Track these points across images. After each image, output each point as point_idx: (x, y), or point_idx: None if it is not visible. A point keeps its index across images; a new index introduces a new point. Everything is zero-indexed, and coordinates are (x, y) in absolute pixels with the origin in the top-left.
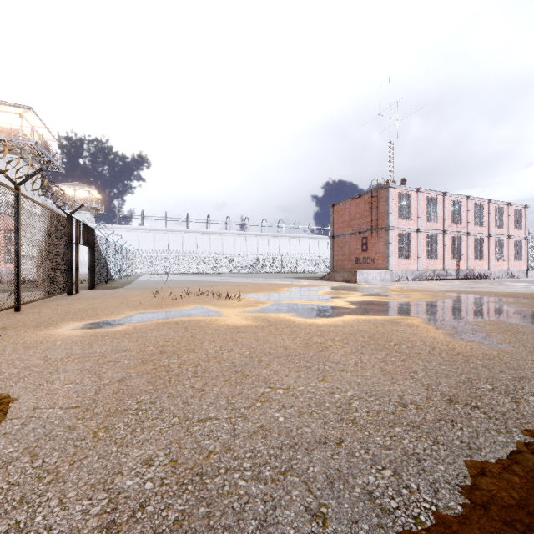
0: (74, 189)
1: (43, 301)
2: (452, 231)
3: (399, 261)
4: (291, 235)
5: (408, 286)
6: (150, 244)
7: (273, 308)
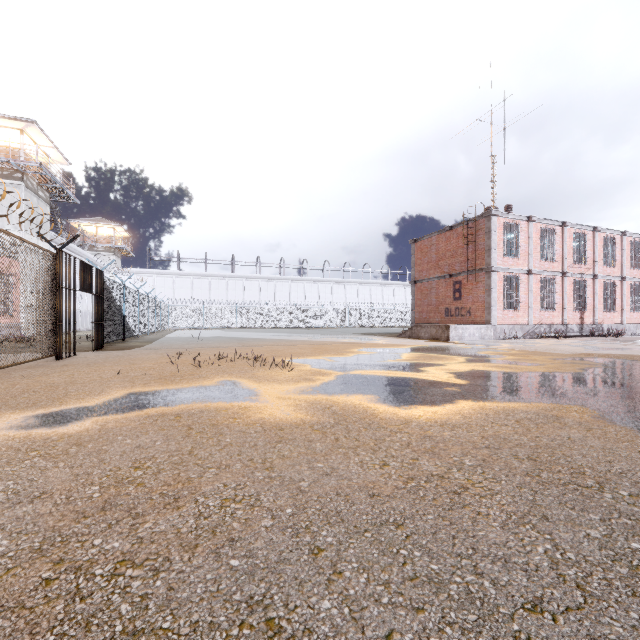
0: (96, 226)
1: (12, 370)
2: (574, 273)
3: (504, 313)
4: (360, 281)
5: (522, 347)
6: (187, 292)
7: (339, 384)
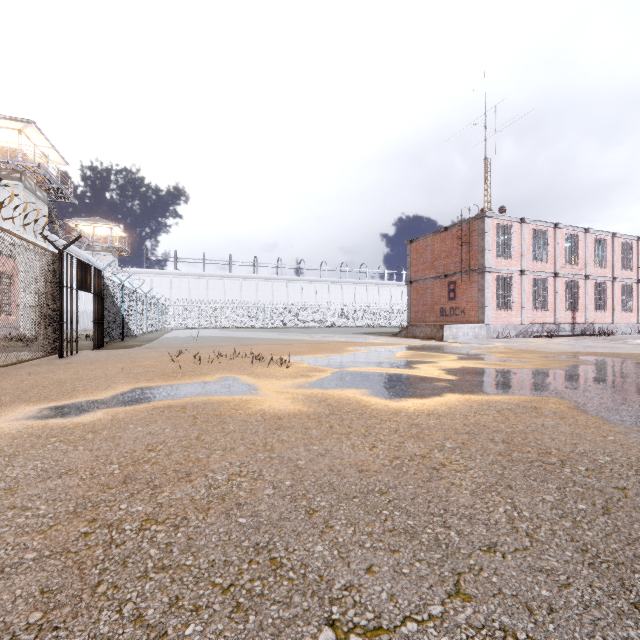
0: (93, 226)
1: (18, 367)
2: (566, 274)
3: (497, 312)
4: (357, 281)
5: (514, 345)
6: (185, 292)
7: (335, 379)
